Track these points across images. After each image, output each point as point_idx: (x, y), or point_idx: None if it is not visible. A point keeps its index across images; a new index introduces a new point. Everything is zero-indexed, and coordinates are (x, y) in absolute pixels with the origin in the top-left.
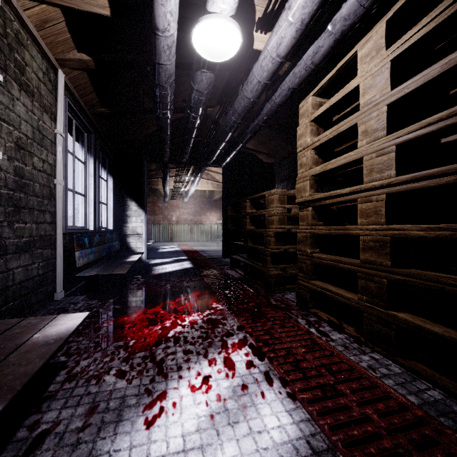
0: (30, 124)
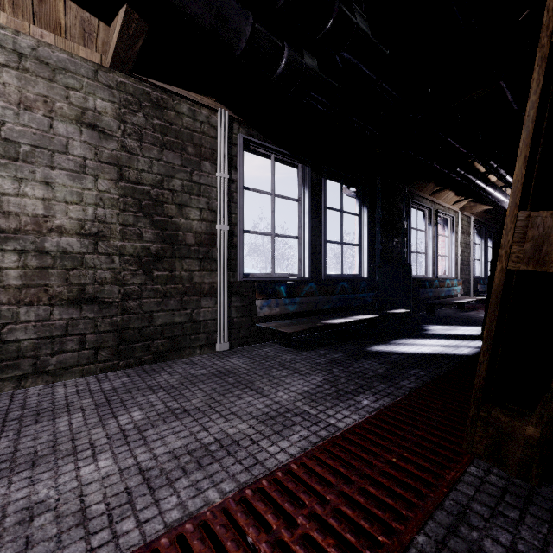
0: (464, 243)
